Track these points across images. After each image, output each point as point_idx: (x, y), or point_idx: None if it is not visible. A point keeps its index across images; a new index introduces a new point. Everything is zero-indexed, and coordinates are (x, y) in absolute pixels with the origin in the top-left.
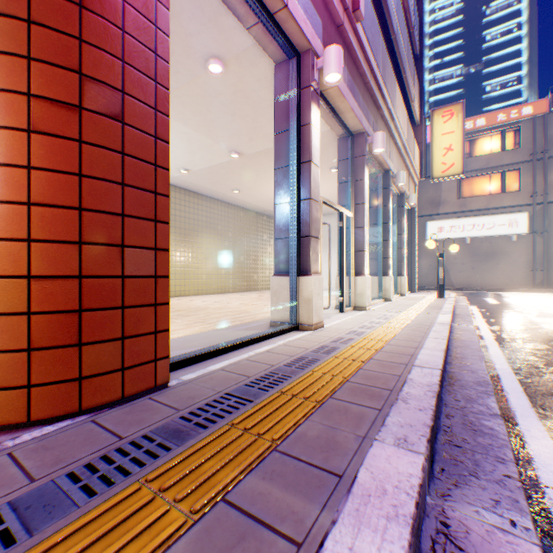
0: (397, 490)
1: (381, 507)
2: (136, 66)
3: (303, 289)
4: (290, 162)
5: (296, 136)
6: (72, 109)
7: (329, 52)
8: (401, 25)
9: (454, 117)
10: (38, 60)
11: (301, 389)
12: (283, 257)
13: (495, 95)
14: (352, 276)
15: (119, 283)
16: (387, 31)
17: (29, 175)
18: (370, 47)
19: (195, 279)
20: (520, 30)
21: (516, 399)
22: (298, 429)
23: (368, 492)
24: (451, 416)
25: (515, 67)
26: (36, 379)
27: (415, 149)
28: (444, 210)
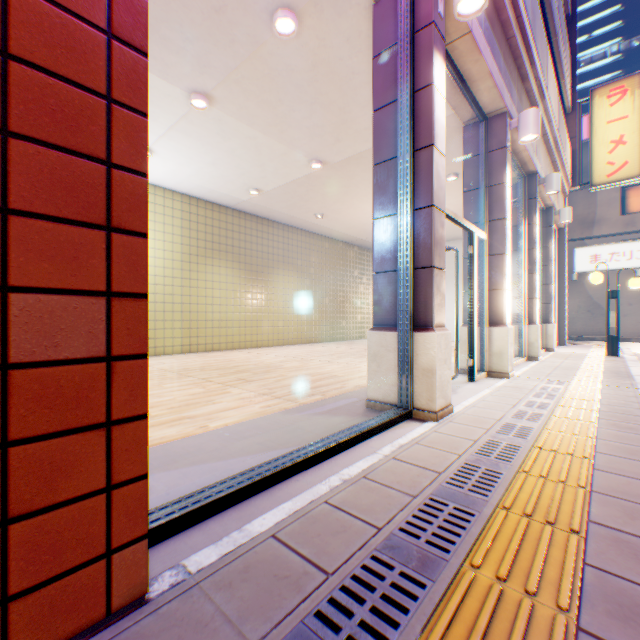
0: None
1: None
2: None
3: (420, 352)
4: (398, 150)
5: (408, 107)
6: None
7: None
8: None
9: (627, 95)
10: None
11: None
12: (386, 301)
13: None
14: (485, 326)
15: None
16: None
17: None
18: None
19: (269, 327)
20: None
21: None
22: None
23: None
24: None
25: None
26: None
27: (566, 145)
28: (600, 231)
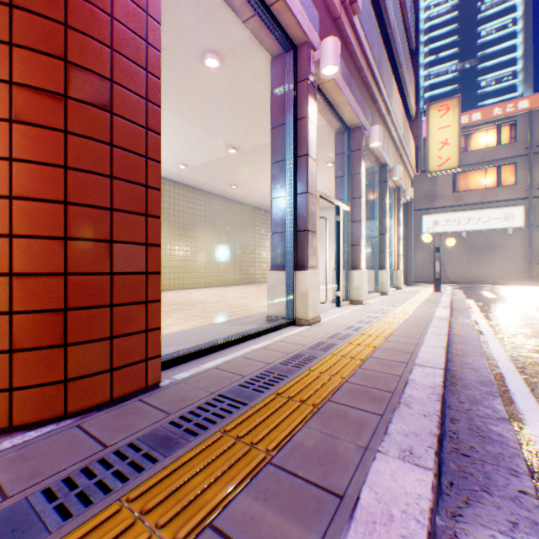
0: (405, 516)
1: (388, 538)
2: (125, 54)
3: (300, 283)
4: (287, 155)
5: (293, 129)
6: (56, 98)
7: (326, 44)
8: (397, 20)
9: (450, 111)
10: (20, 46)
11: (298, 390)
12: (280, 252)
13: (490, 90)
14: (348, 270)
15: (107, 280)
16: (383, 26)
17: (11, 168)
18: (367, 41)
19: (194, 272)
20: (515, 25)
21: (523, 401)
22: (294, 437)
23: (373, 518)
24: (456, 420)
25: (510, 62)
26: (18, 382)
27: (411, 143)
28: (439, 204)
